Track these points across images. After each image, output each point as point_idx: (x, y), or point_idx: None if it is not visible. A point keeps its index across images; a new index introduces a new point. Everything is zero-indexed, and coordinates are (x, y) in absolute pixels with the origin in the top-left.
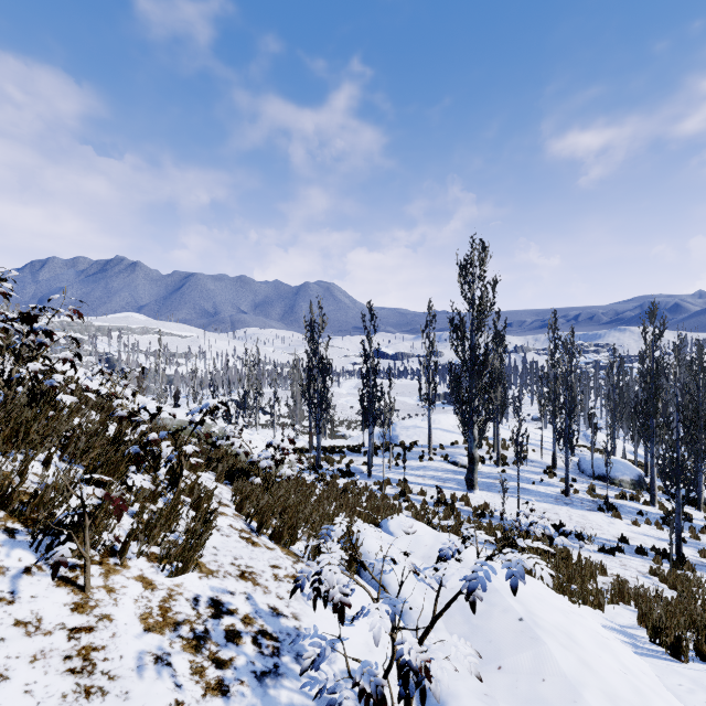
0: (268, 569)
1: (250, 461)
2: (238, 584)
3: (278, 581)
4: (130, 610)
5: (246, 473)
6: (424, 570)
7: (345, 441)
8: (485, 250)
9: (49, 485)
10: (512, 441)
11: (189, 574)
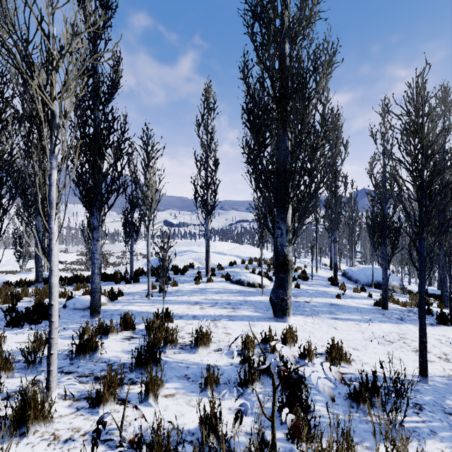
0: None
1: None
2: None
3: None
4: None
5: None
6: None
7: (107, 272)
8: None
9: None
10: None
11: None
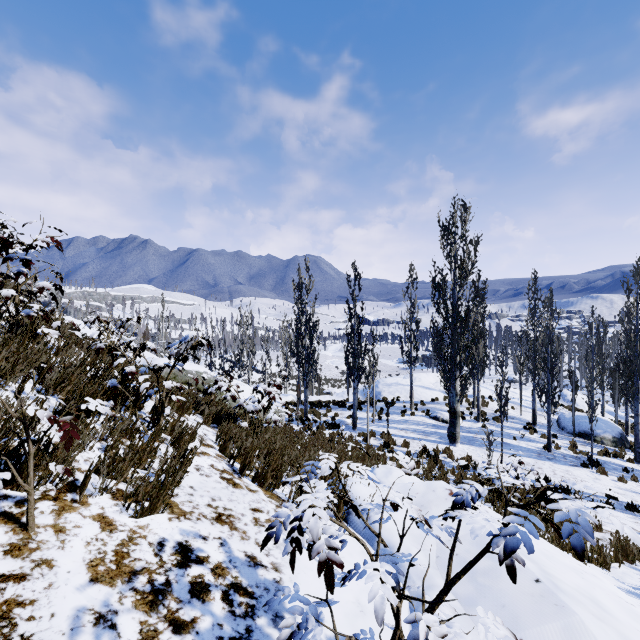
0: (248, 513)
1: (237, 405)
2: (213, 527)
3: (258, 526)
4: (78, 555)
5: (233, 418)
6: (431, 520)
7: (331, 397)
8: (467, 211)
9: None
10: (491, 399)
11: (157, 514)
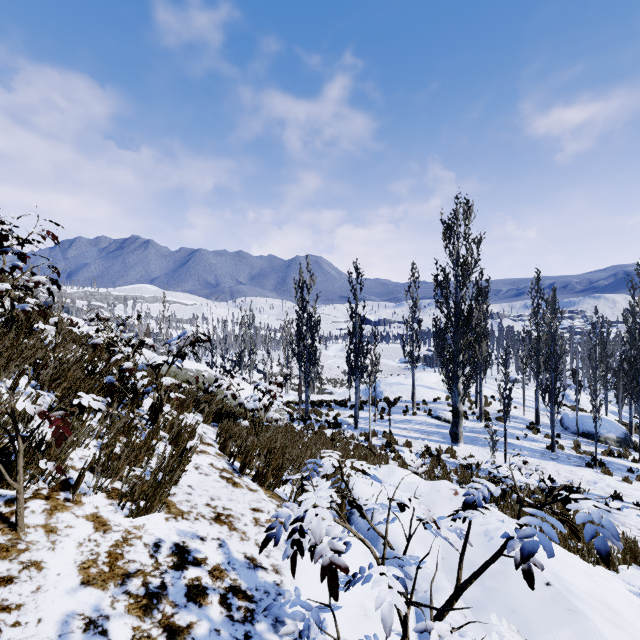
0: (248, 512)
1: (238, 403)
2: (212, 528)
3: (258, 527)
4: (69, 556)
5: (234, 416)
6: (439, 521)
7: (332, 396)
8: (470, 209)
9: None
10: (493, 398)
11: (154, 514)
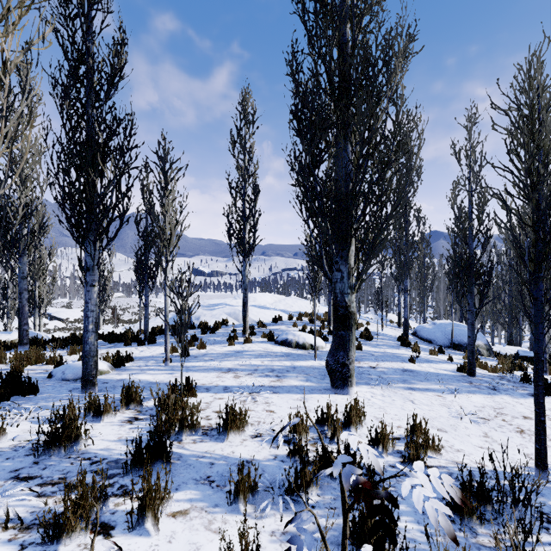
0: None
1: None
2: None
3: None
4: None
5: None
6: None
7: (117, 331)
8: None
9: None
10: None
11: None
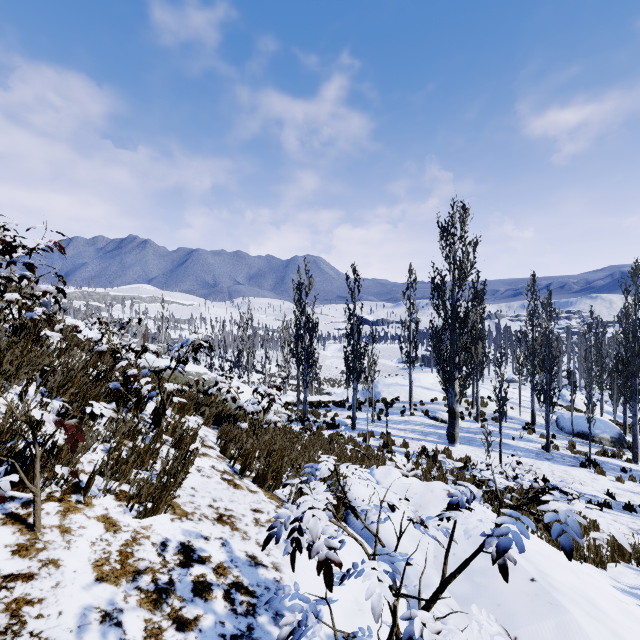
0: (249, 513)
1: (237, 406)
2: (215, 528)
3: (259, 527)
4: (84, 555)
5: (234, 419)
6: (427, 520)
7: (331, 397)
8: (466, 212)
9: (5, 413)
10: (490, 399)
11: (160, 515)
